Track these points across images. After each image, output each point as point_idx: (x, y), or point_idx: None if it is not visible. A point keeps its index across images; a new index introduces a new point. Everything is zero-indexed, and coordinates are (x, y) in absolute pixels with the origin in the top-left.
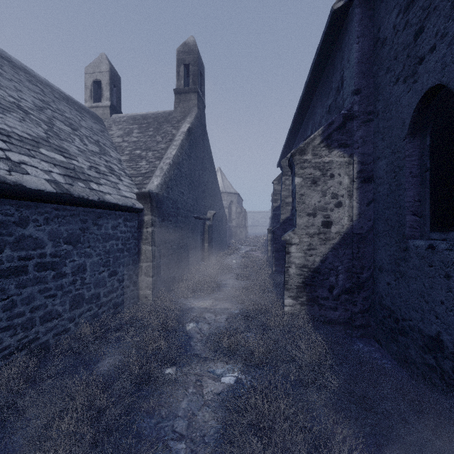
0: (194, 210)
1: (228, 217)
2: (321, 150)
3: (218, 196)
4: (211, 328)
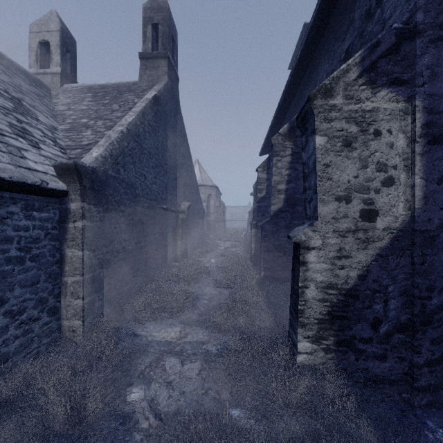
0: (163, 200)
1: (206, 211)
2: (359, 89)
3: (195, 186)
4: (171, 398)
